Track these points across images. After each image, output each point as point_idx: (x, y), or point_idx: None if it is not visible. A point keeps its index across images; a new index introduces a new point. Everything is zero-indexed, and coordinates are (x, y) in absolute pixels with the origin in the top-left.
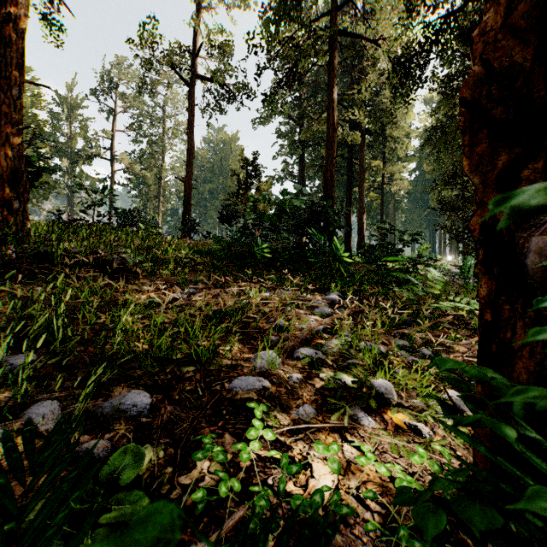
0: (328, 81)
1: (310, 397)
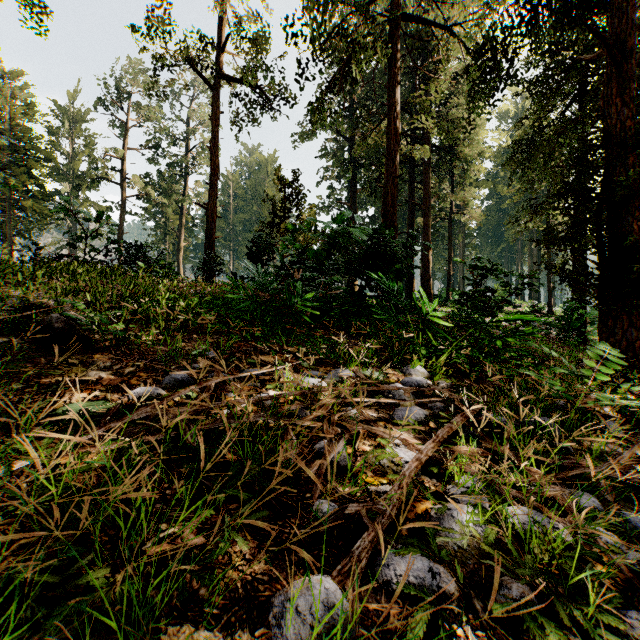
0: (389, 79)
1: None
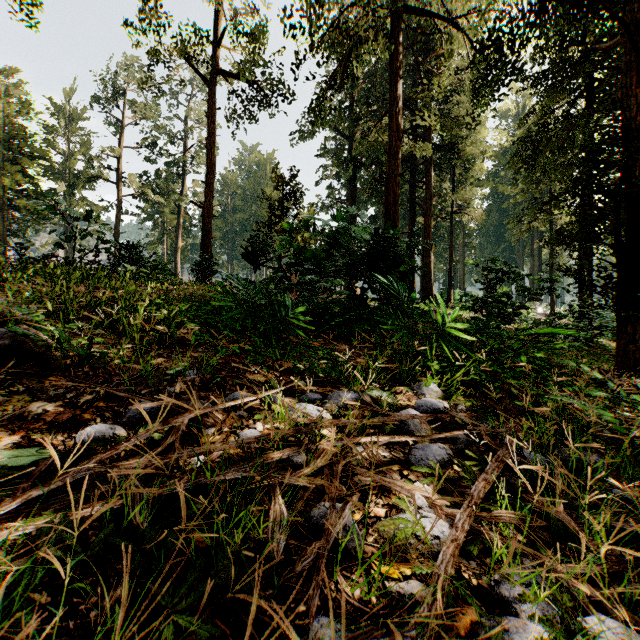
0: (390, 73)
1: None
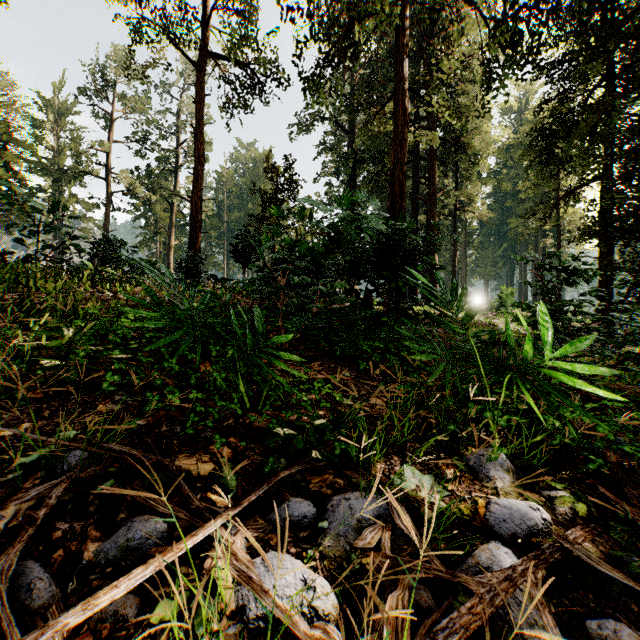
0: (396, 51)
1: None
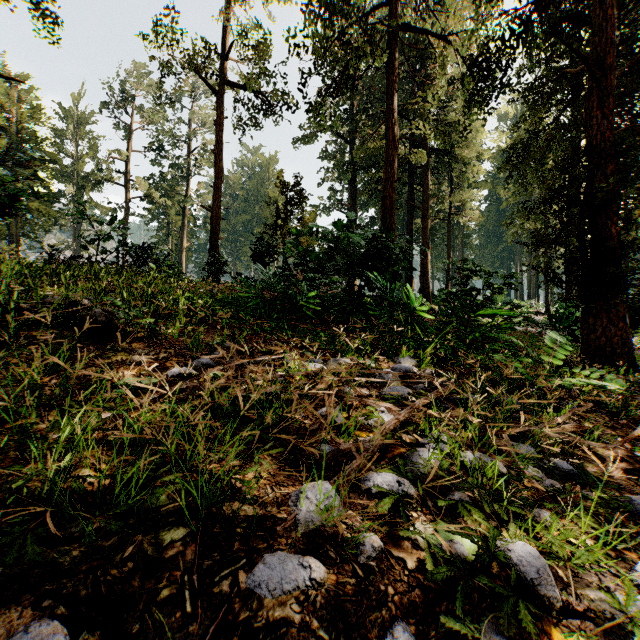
0: (387, 87)
1: (401, 598)
